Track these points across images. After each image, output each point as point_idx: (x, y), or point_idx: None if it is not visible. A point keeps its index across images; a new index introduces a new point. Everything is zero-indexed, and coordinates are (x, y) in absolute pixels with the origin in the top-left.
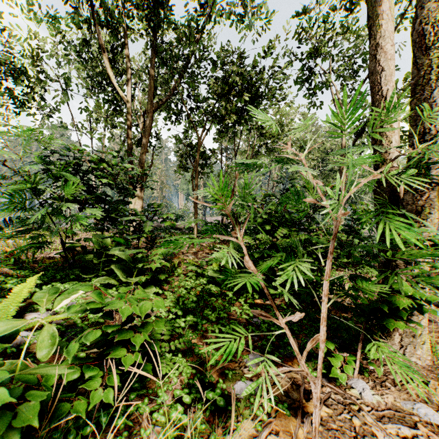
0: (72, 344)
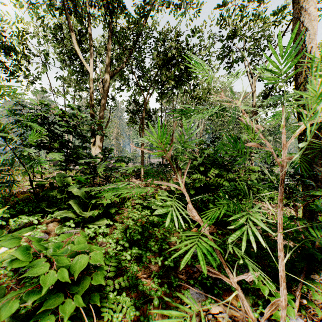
0: None
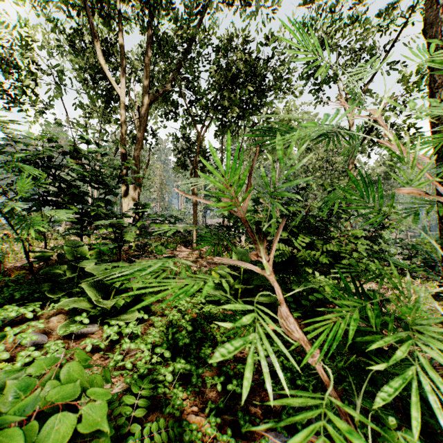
0: None
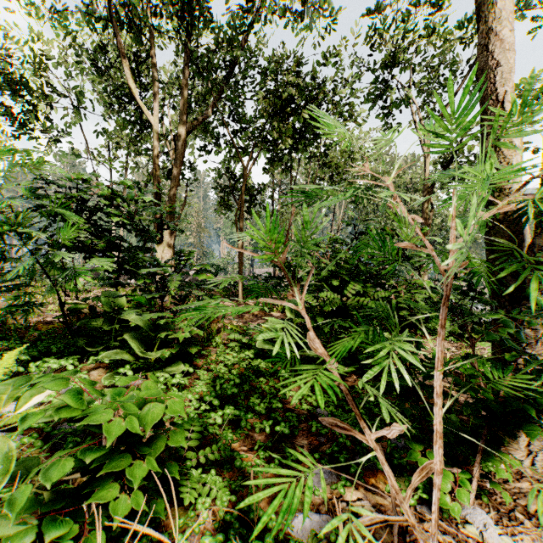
0: (21, 486)
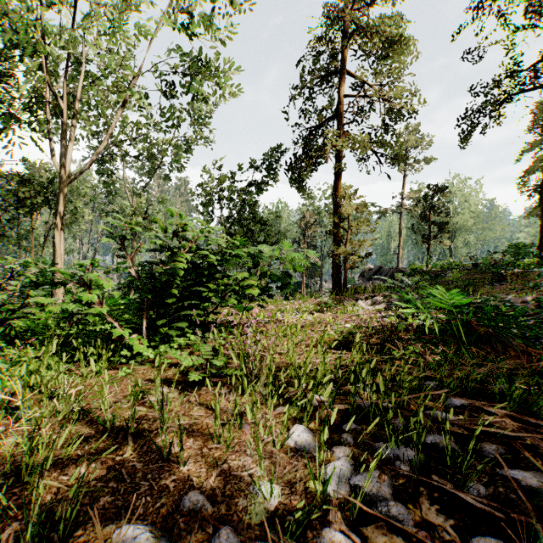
0: None
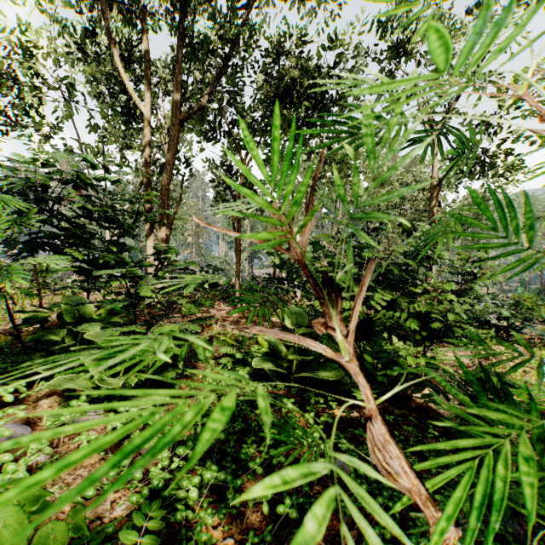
0: None
